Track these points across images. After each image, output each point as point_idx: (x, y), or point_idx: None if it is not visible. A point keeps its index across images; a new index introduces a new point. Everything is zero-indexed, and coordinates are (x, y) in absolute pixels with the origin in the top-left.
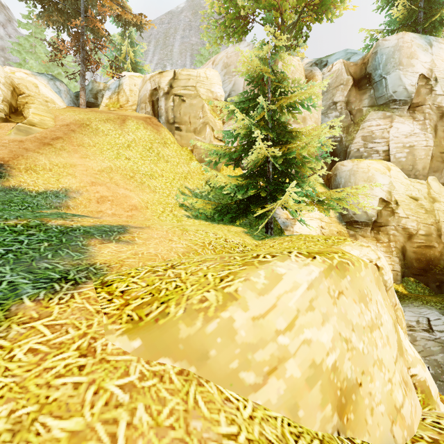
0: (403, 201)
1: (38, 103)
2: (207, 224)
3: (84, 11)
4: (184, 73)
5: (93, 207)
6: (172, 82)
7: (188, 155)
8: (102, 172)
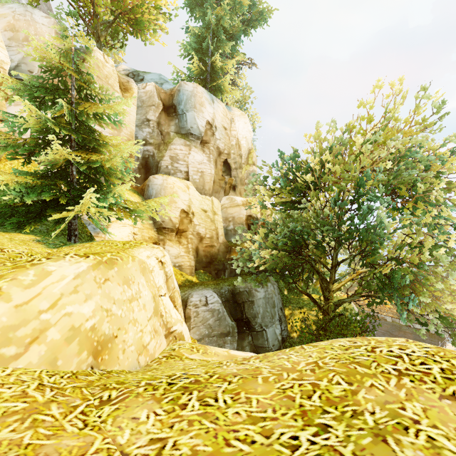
0: (197, 212)
1: None
2: None
3: None
4: None
5: None
6: None
7: None
8: None
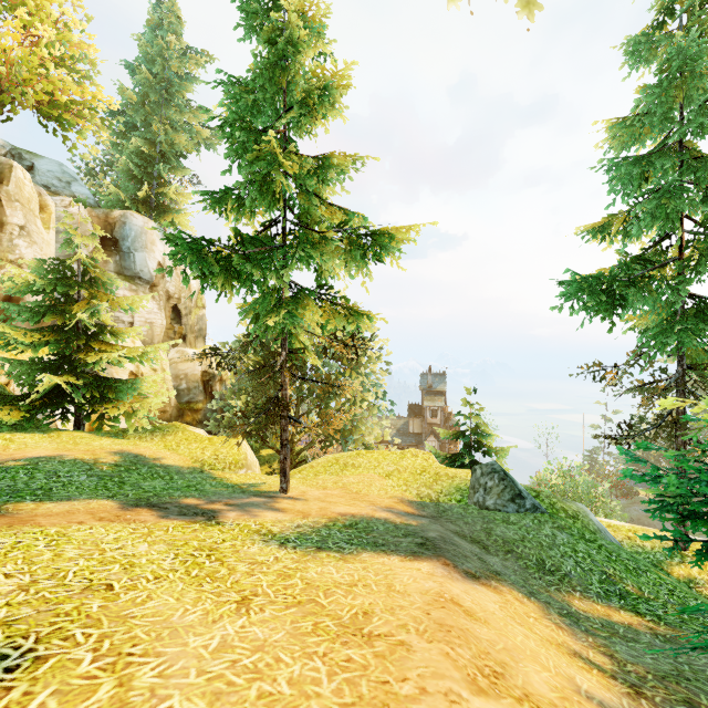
0: (147, 373)
1: None
2: (49, 436)
3: None
4: None
5: None
6: None
7: None
8: None
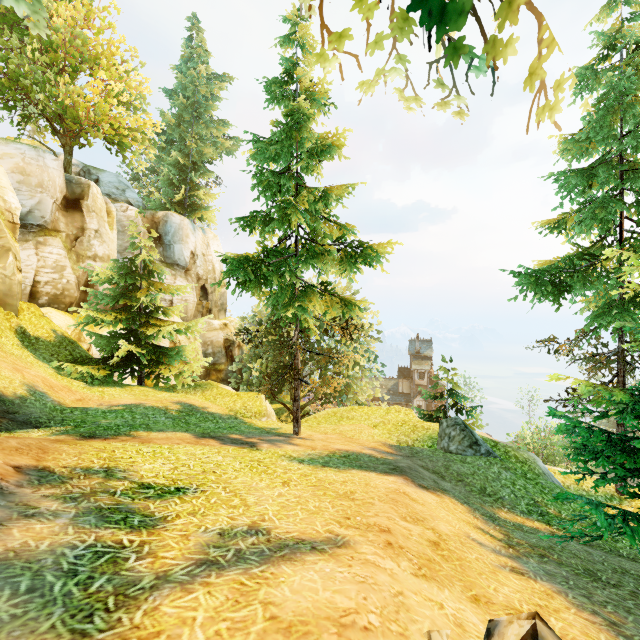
0: (183, 340)
1: None
2: (125, 390)
3: None
4: None
5: (65, 398)
6: None
7: None
8: None
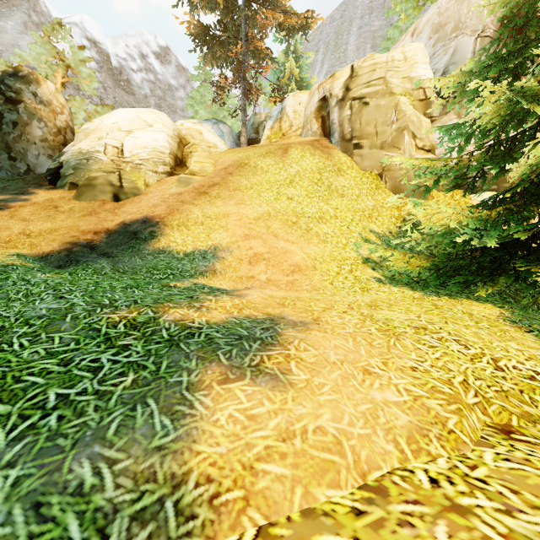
0: None
1: (201, 150)
2: (416, 297)
3: (245, 35)
4: (366, 64)
5: (243, 271)
6: (348, 83)
7: (373, 181)
8: (258, 220)
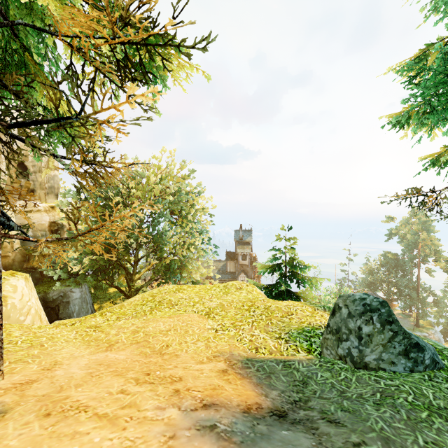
0: None
1: None
2: None
3: None
4: None
5: None
6: None
7: None
8: None
